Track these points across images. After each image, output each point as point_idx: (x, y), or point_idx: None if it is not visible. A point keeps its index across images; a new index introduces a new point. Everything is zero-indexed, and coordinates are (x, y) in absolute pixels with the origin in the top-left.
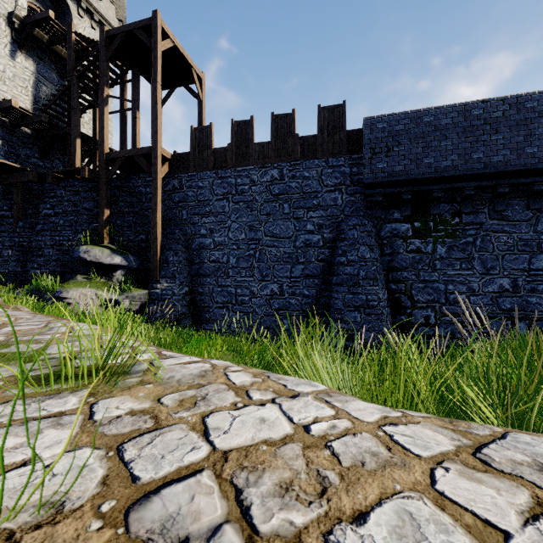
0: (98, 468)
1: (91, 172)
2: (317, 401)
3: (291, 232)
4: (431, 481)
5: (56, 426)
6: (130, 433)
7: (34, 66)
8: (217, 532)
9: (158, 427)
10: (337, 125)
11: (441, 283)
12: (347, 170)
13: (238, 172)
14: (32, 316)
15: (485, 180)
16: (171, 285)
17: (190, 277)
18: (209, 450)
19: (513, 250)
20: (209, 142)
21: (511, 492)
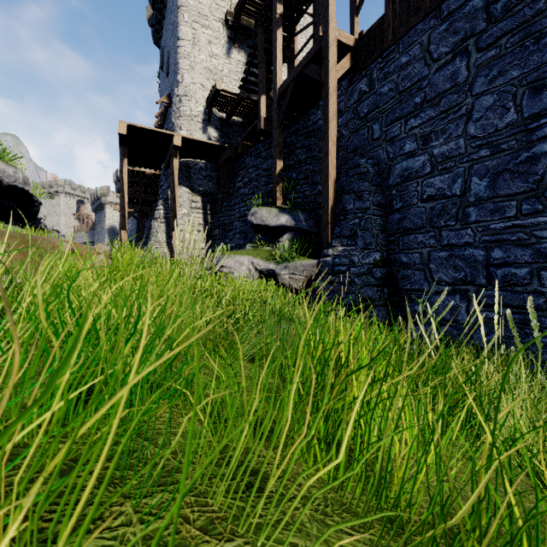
0: None
1: (267, 122)
2: None
3: None
4: None
5: None
6: None
7: (245, 57)
8: None
9: None
10: None
11: None
12: None
13: None
14: None
15: None
16: (348, 249)
17: (384, 237)
18: None
19: None
20: None
21: None
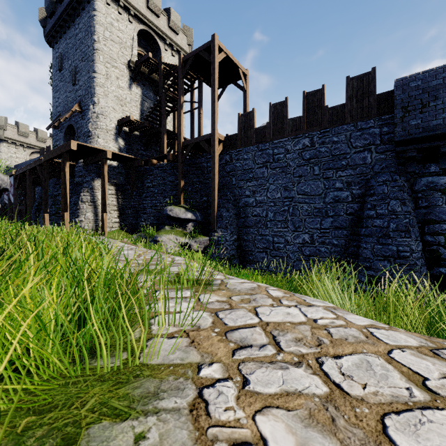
0: (209, 318)
1: (173, 156)
2: (325, 310)
3: (321, 190)
4: (388, 352)
5: (185, 301)
6: (219, 309)
7: (141, 91)
8: (264, 346)
9: (232, 308)
10: (366, 92)
11: None
12: (376, 130)
13: (275, 144)
14: (151, 251)
15: None
16: (224, 234)
17: (238, 228)
18: (259, 320)
19: None
20: (252, 123)
21: (443, 366)
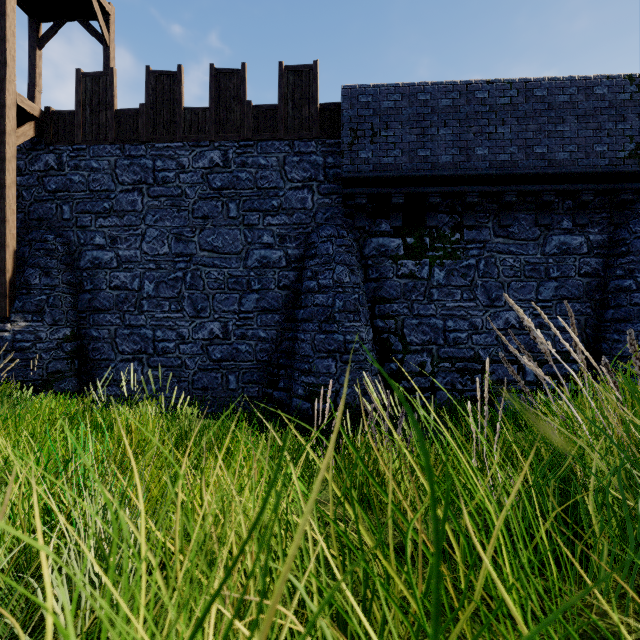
0: None
1: None
2: None
3: (240, 245)
4: None
5: None
6: None
7: None
8: None
9: None
10: (306, 95)
11: (439, 319)
12: (320, 159)
13: (158, 150)
14: None
15: (490, 184)
16: (34, 325)
17: (75, 313)
18: None
19: (520, 276)
20: (110, 98)
21: None
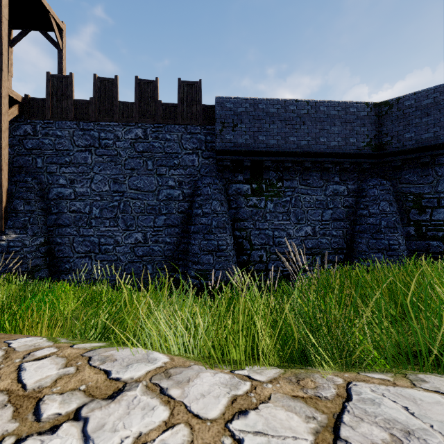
0: None
1: None
2: (148, 395)
3: (154, 186)
4: None
5: None
6: None
7: None
8: None
9: None
10: (194, 99)
11: (270, 230)
12: (203, 137)
13: (102, 126)
14: None
15: (297, 157)
16: (21, 236)
17: (46, 228)
18: None
19: (313, 207)
20: (70, 92)
21: None
